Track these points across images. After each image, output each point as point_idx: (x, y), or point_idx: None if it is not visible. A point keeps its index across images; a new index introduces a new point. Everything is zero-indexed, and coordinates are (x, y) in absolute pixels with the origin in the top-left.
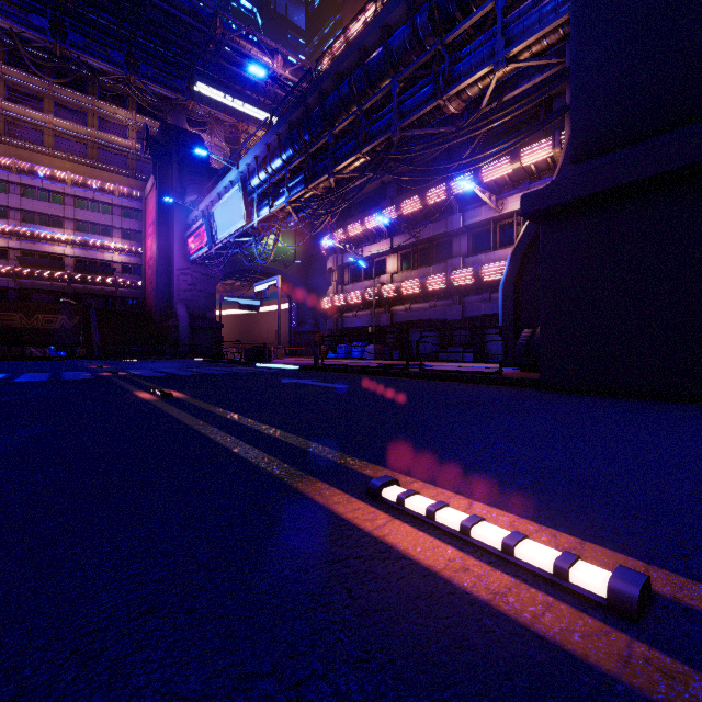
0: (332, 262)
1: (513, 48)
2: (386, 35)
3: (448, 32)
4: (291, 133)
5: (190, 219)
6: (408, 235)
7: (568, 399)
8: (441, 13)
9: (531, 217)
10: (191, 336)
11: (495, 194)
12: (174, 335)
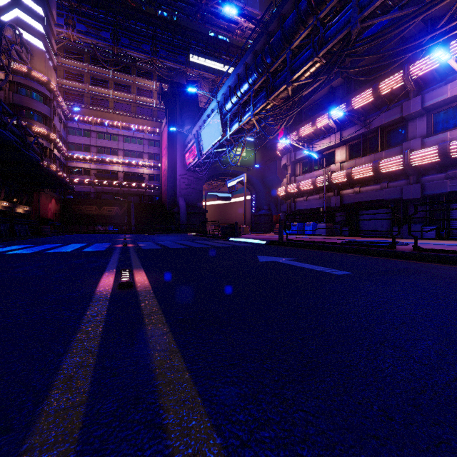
0: (286, 159)
1: None
2: None
3: None
4: (255, 60)
5: (186, 142)
6: (358, 127)
7: None
8: None
9: None
10: (187, 218)
11: None
12: (177, 218)
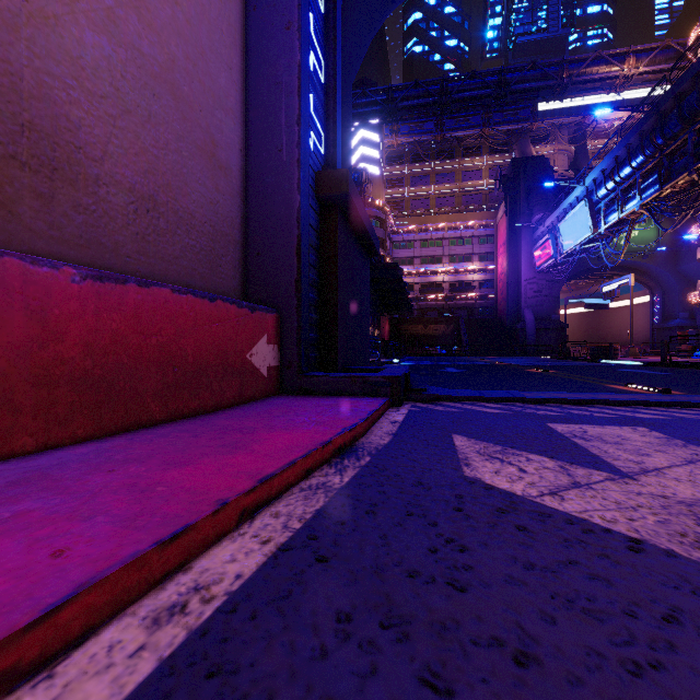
0: None
1: None
2: None
3: None
4: (641, 142)
5: (536, 235)
6: None
7: None
8: None
9: None
10: (536, 336)
11: None
12: (522, 336)
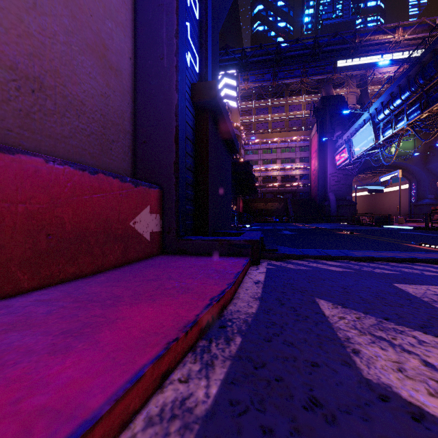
0: None
1: None
2: None
3: None
4: (408, 82)
5: (336, 145)
6: None
7: None
8: None
9: None
10: (337, 210)
11: None
12: (327, 210)
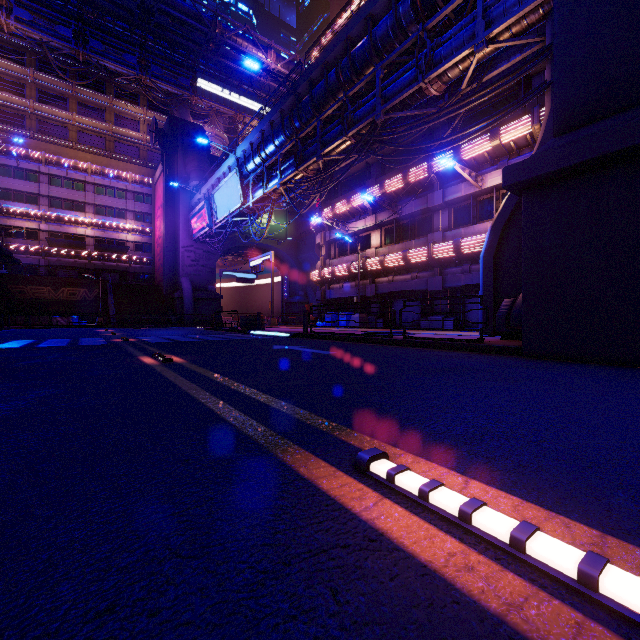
0: (321, 238)
1: (493, 30)
2: (371, 25)
3: (429, 18)
4: (282, 120)
5: (193, 202)
6: (391, 211)
7: (553, 367)
8: (423, 1)
9: (513, 189)
10: (194, 306)
11: (474, 171)
12: (180, 305)
